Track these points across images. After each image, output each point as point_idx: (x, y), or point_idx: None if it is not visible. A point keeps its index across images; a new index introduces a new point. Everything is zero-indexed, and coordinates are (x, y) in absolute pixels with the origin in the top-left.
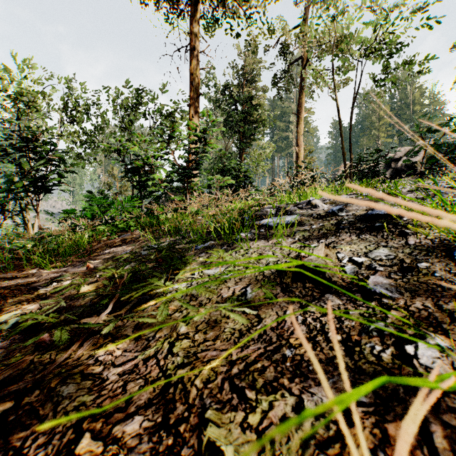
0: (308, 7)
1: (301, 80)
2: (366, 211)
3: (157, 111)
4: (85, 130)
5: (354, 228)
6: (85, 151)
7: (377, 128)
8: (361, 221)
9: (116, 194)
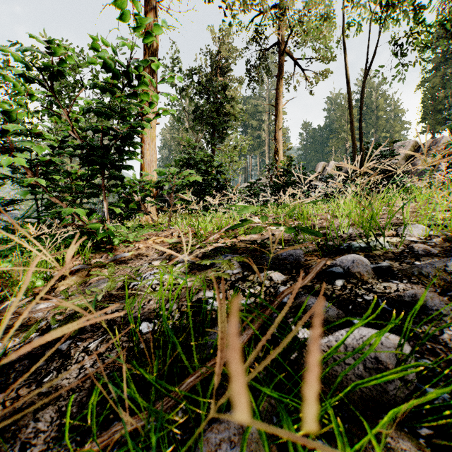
0: None
1: (280, 67)
2: None
3: None
4: None
5: None
6: None
7: (346, 131)
8: None
9: None
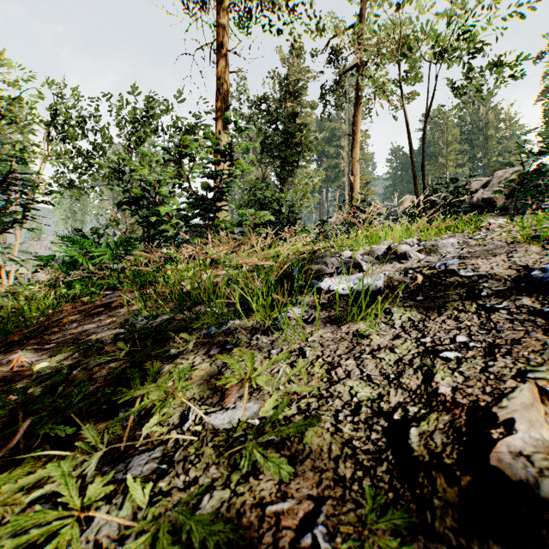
0: (365, 3)
1: (357, 93)
2: (512, 269)
3: (175, 126)
4: (79, 150)
5: (523, 310)
6: (80, 177)
7: (445, 156)
8: (528, 294)
9: (125, 234)
